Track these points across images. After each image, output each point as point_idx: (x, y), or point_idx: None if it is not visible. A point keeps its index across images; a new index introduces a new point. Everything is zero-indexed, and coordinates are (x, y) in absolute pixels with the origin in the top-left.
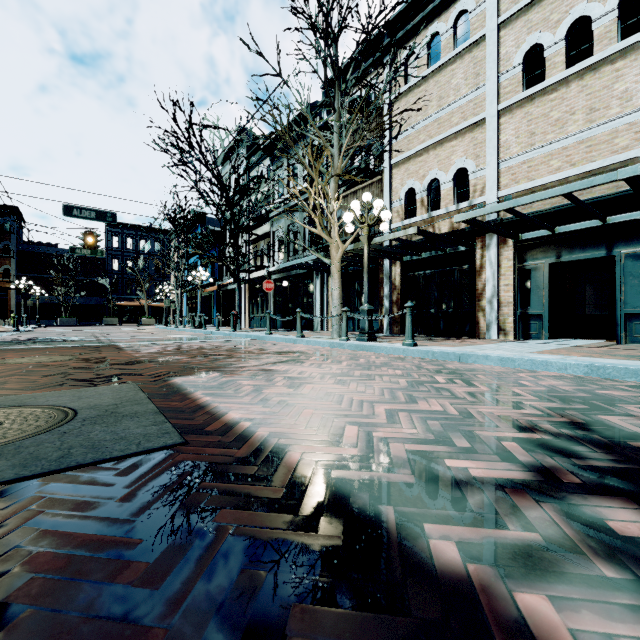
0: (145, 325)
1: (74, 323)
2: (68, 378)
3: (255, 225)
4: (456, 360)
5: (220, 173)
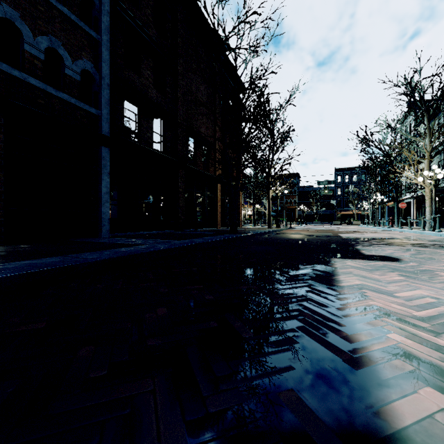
0: (354, 225)
1: (319, 223)
2: (320, 232)
3: (418, 162)
4: (440, 236)
5: (384, 148)
